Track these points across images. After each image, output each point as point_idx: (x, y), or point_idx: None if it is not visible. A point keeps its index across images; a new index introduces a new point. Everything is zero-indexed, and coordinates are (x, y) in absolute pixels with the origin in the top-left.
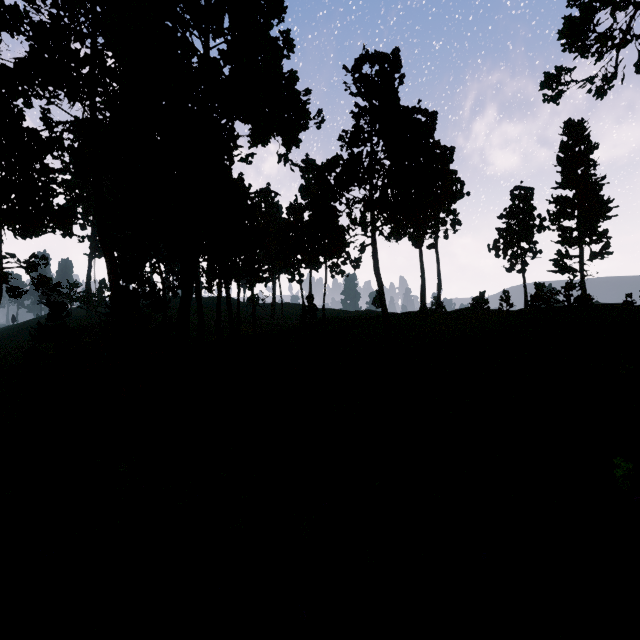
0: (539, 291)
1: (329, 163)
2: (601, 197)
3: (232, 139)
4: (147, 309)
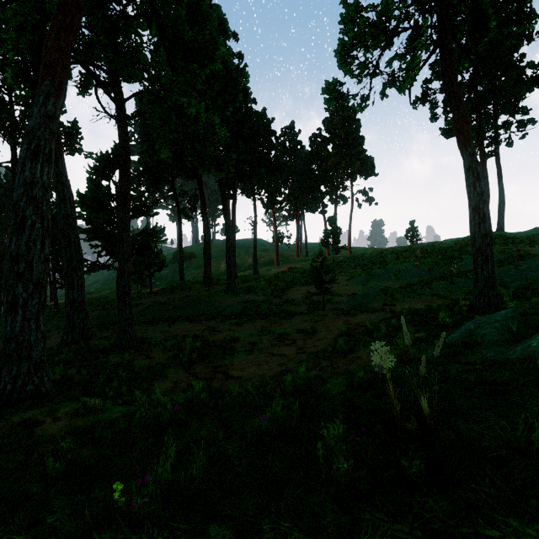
0: None
1: None
2: None
3: None
4: None
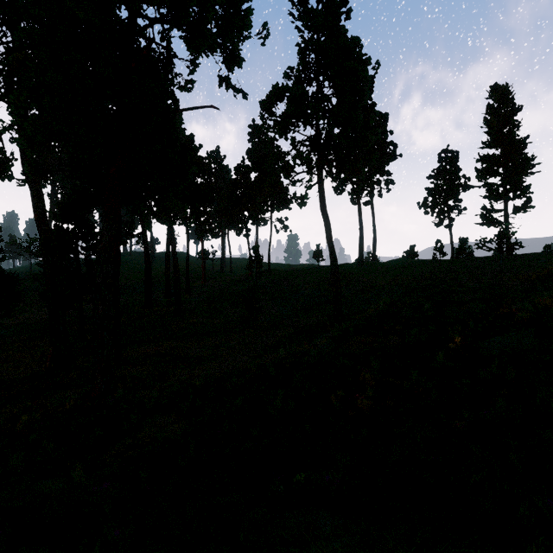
0: (463, 245)
1: (274, 89)
2: (525, 154)
3: (169, 62)
4: (86, 251)
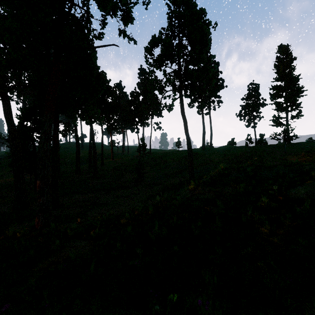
0: (262, 138)
1: (153, 38)
2: (298, 85)
3: (88, 21)
4: (38, 139)
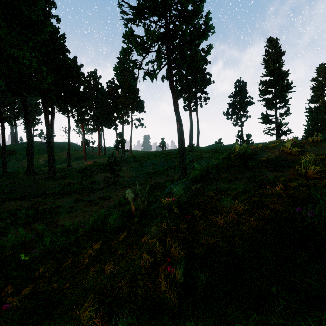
0: (248, 138)
1: None
2: (288, 80)
3: None
4: None
